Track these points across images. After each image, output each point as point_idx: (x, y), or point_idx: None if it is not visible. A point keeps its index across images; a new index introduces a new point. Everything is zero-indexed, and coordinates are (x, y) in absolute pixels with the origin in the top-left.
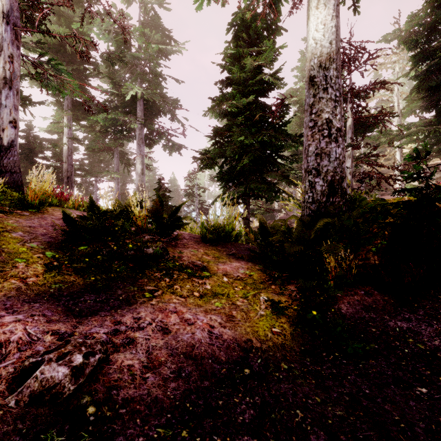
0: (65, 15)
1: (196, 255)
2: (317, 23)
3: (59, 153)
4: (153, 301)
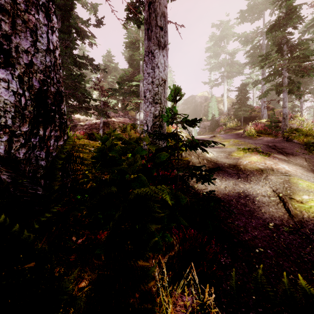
0: None
1: None
2: None
3: None
4: None
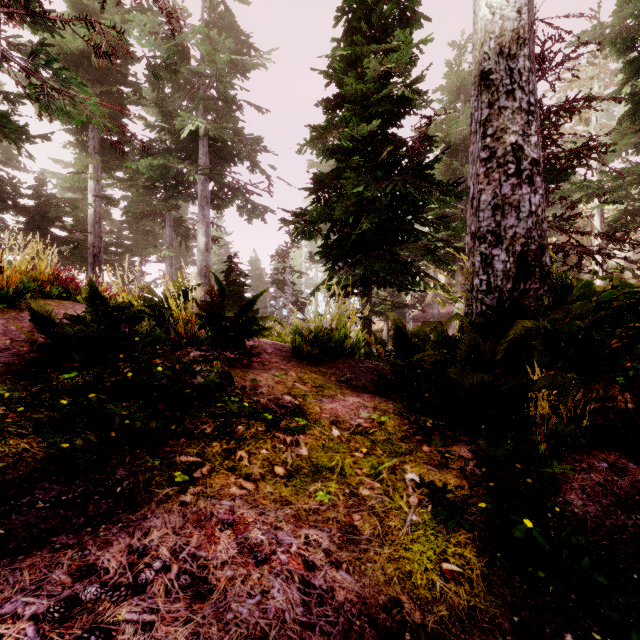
0: (89, 10)
1: (283, 383)
2: None
3: (84, 220)
4: (187, 494)
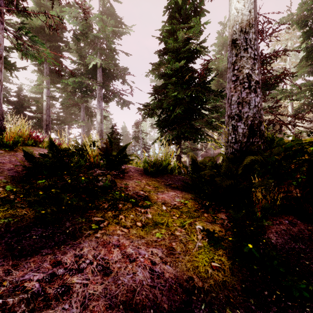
0: (44, 6)
1: (139, 185)
2: None
3: (41, 107)
4: (98, 233)
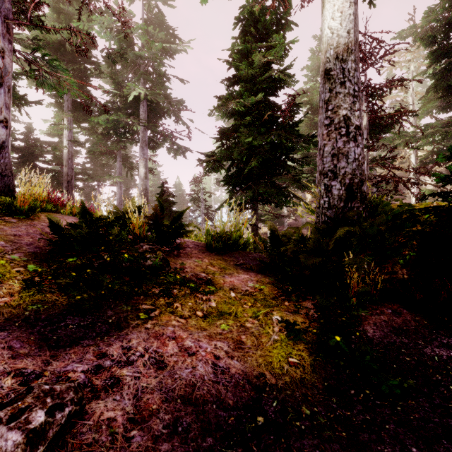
0: (65, 12)
1: (200, 266)
2: (333, 11)
3: (60, 156)
4: (148, 324)
